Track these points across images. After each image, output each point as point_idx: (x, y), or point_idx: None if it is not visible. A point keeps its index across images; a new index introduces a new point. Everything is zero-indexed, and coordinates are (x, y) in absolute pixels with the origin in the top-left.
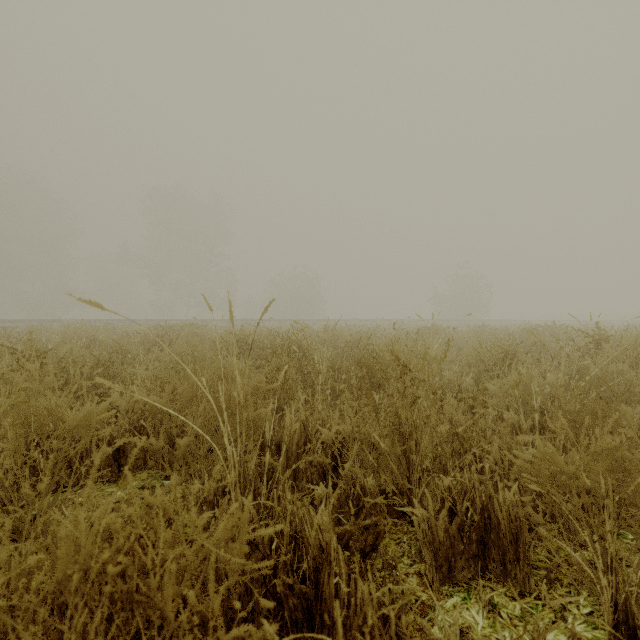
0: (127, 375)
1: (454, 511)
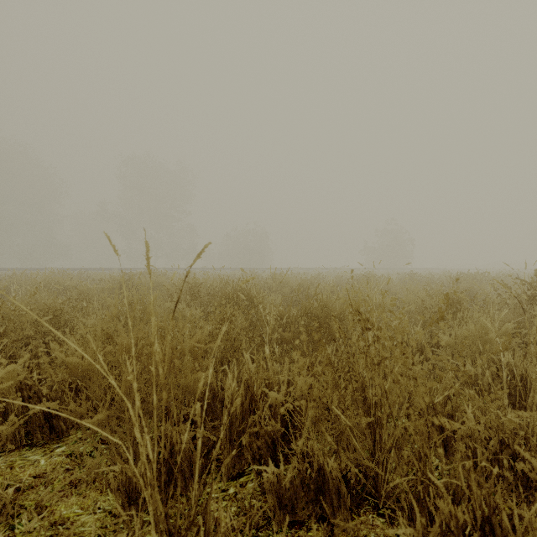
0: (79, 322)
1: (447, 525)
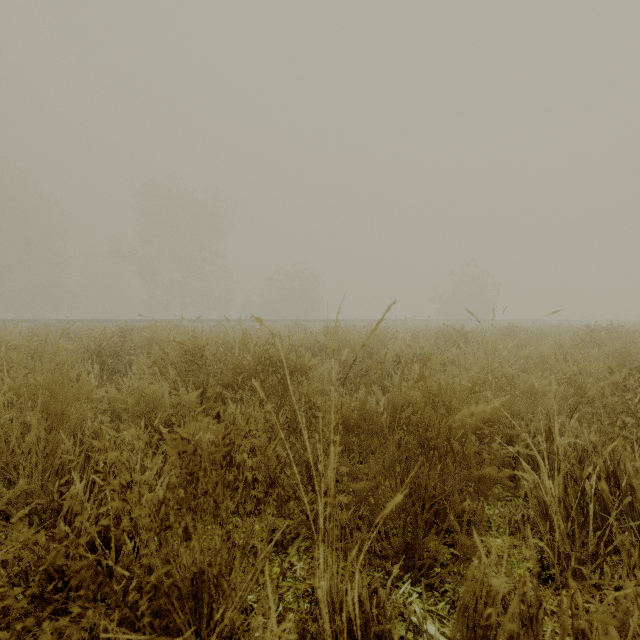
0: None
1: None
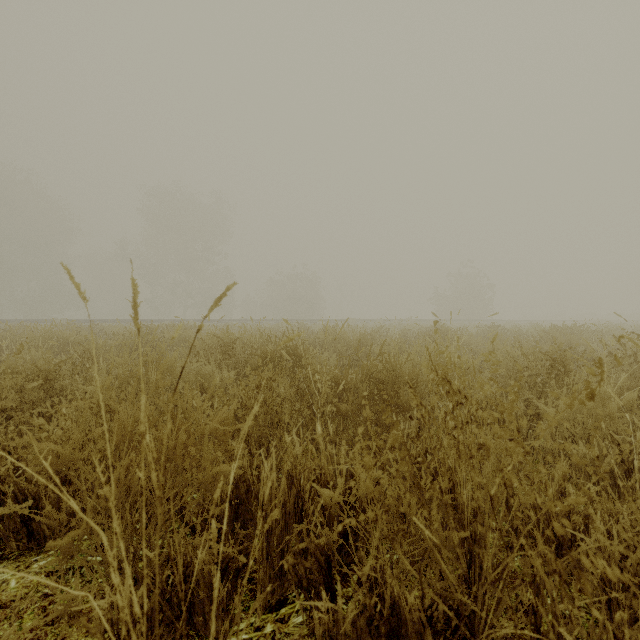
0: (79, 389)
1: None
